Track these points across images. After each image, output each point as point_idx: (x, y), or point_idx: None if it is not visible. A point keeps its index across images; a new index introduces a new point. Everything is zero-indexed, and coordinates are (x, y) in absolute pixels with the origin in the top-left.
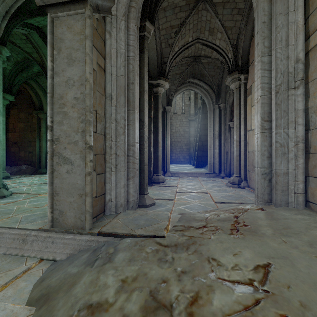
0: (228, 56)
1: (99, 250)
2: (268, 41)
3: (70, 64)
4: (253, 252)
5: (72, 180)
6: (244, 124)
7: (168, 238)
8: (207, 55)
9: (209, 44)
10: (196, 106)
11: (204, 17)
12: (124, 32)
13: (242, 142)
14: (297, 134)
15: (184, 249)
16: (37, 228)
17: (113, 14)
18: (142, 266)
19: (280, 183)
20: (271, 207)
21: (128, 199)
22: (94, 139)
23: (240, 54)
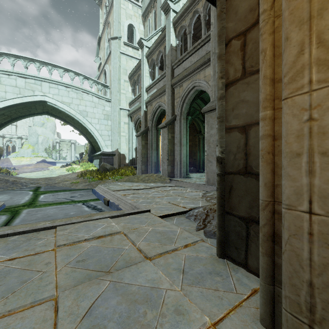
0: None
1: None
2: None
3: (211, 129)
4: None
5: (212, 168)
6: None
7: None
8: None
9: None
10: None
11: None
12: None
13: None
14: None
15: None
16: (202, 184)
17: None
18: None
19: None
20: None
21: None
22: None
23: None
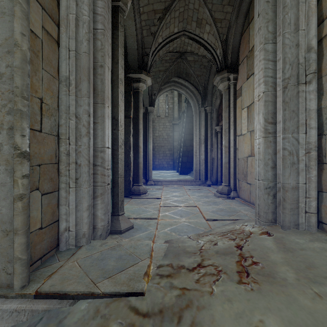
0: (217, 53)
1: None
2: (272, 26)
3: None
4: (281, 321)
5: None
6: (233, 128)
7: (148, 297)
8: (194, 51)
9: (196, 38)
10: (180, 109)
11: (191, 5)
12: None
13: (232, 148)
14: (309, 140)
15: (174, 321)
16: None
17: None
18: None
19: (288, 200)
20: (277, 229)
21: (95, 225)
22: (36, 142)
23: (230, 51)
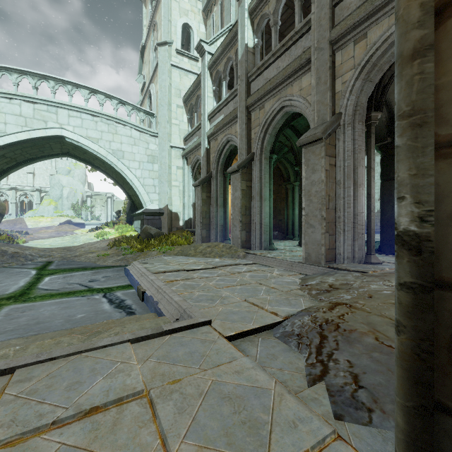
0: None
1: (327, 272)
2: None
3: (313, 172)
4: None
5: (314, 237)
6: None
7: (369, 273)
8: None
9: None
10: None
11: None
12: (349, 135)
13: None
14: None
15: (374, 277)
16: (297, 262)
17: (341, 124)
18: (346, 278)
19: None
20: None
21: (354, 256)
22: (327, 213)
23: None
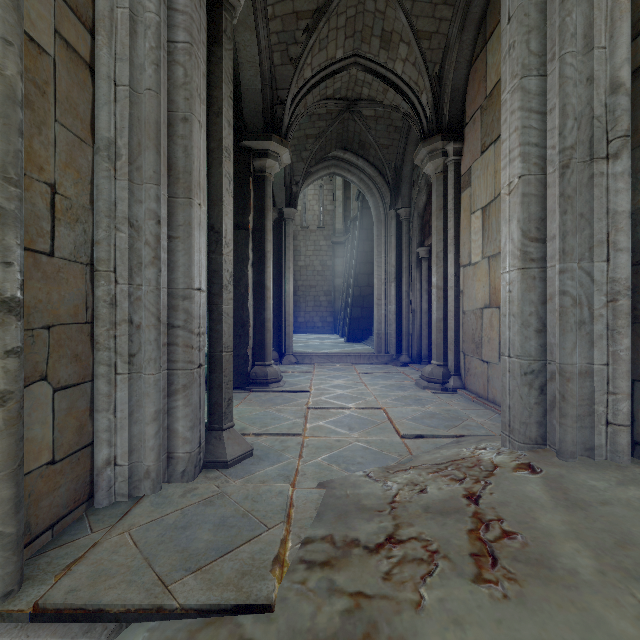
0: (421, 100)
1: None
2: (538, 40)
3: None
4: None
5: None
6: (454, 250)
7: (282, 615)
8: (375, 98)
9: (380, 71)
10: (348, 214)
11: (371, 3)
12: None
13: (451, 290)
14: (614, 275)
15: None
16: None
17: None
18: None
19: (572, 399)
20: (549, 459)
21: (172, 452)
22: (42, 278)
23: (448, 97)
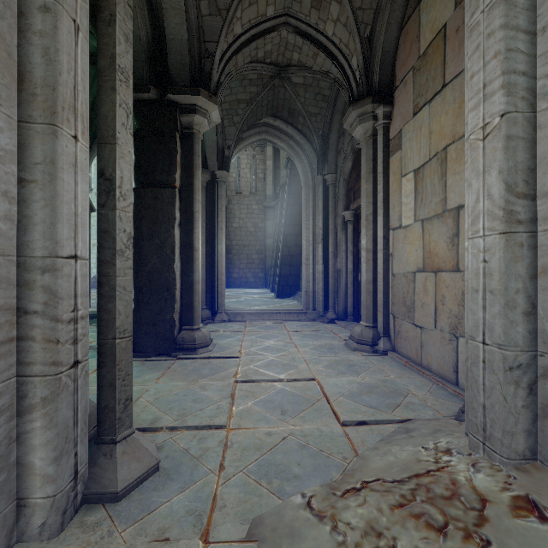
0: (351, 64)
1: None
2: None
3: None
4: None
5: None
6: (384, 213)
7: None
8: (305, 63)
9: (311, 33)
10: (277, 182)
11: None
12: None
13: (381, 253)
14: None
15: None
16: None
17: None
18: None
19: None
20: None
21: (24, 497)
22: None
23: (378, 60)
